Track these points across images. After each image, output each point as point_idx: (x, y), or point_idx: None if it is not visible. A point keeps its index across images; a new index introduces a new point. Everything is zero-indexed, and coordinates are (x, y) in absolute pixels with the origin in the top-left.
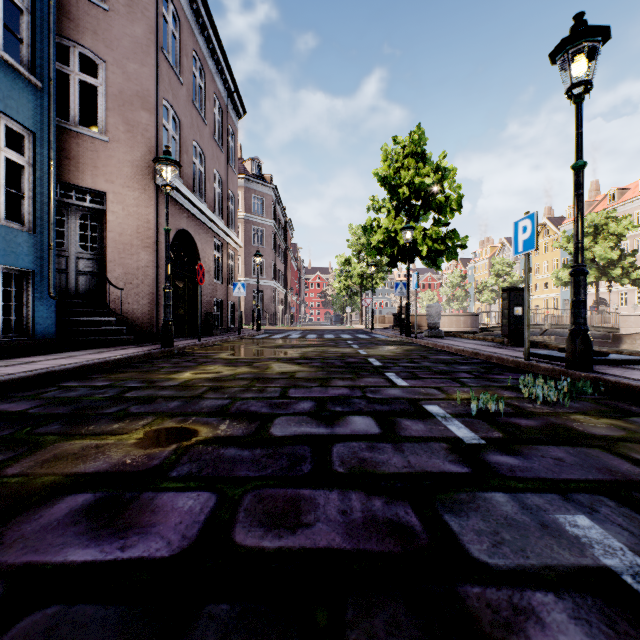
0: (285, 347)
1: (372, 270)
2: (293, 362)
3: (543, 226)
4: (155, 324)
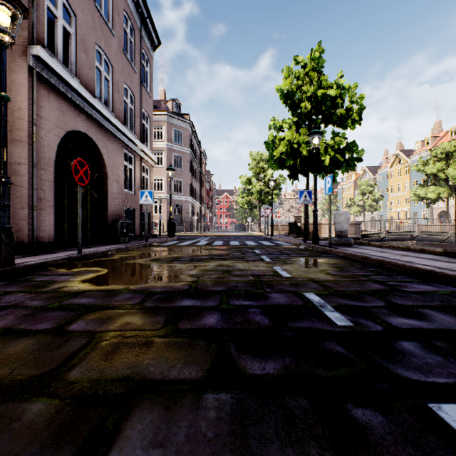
0: (182, 260)
1: (272, 184)
2: (166, 309)
3: (397, 156)
4: (31, 232)
